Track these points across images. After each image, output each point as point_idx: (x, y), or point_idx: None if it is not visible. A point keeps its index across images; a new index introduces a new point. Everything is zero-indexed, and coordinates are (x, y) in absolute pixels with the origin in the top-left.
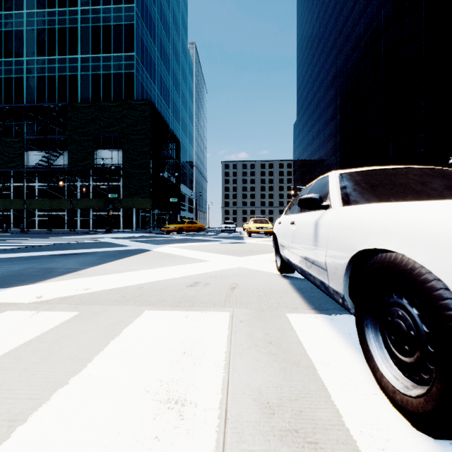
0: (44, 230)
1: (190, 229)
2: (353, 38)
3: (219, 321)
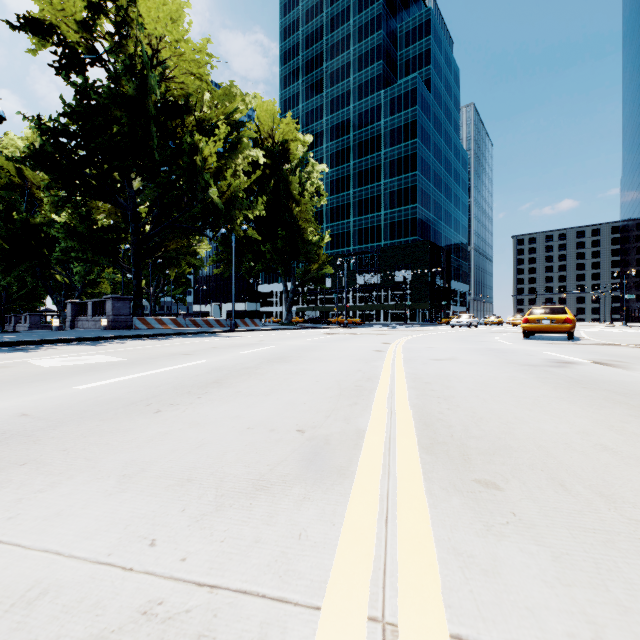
0: None
1: None
2: None
3: None
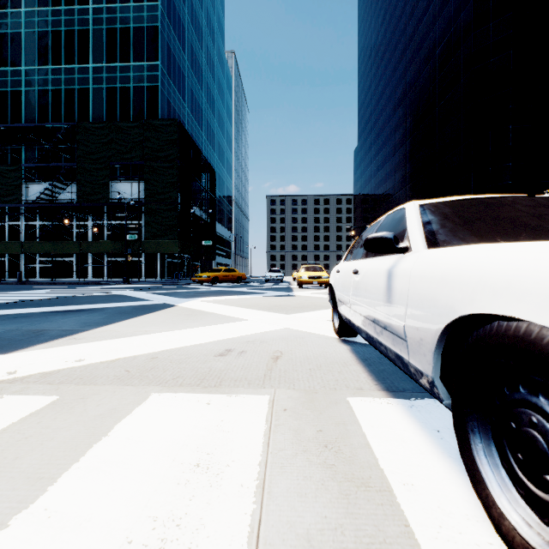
0: (48, 280)
1: (227, 279)
2: (426, 46)
3: (253, 410)
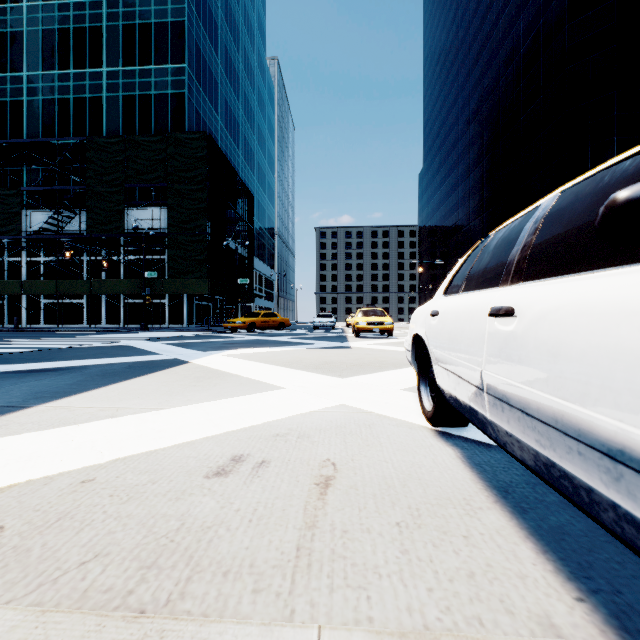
0: (54, 326)
1: (267, 325)
2: (508, 44)
3: None
